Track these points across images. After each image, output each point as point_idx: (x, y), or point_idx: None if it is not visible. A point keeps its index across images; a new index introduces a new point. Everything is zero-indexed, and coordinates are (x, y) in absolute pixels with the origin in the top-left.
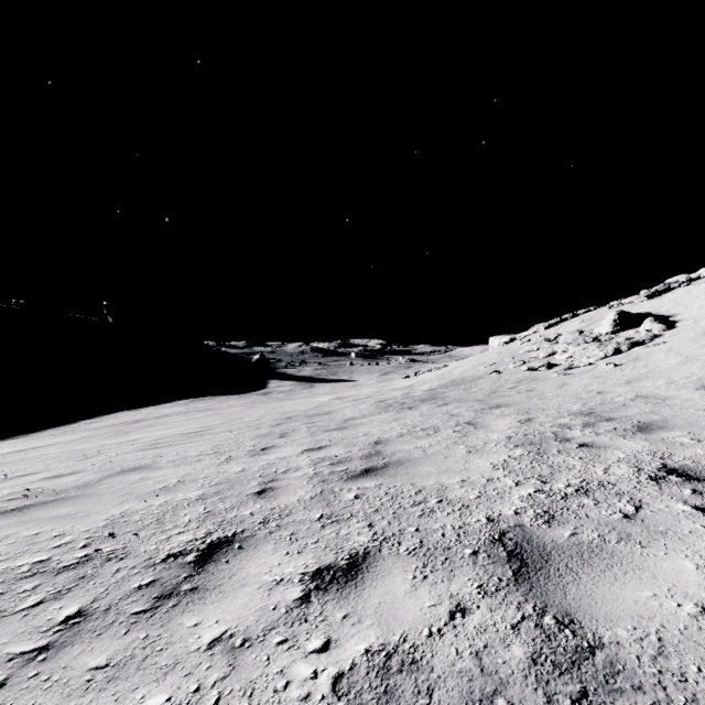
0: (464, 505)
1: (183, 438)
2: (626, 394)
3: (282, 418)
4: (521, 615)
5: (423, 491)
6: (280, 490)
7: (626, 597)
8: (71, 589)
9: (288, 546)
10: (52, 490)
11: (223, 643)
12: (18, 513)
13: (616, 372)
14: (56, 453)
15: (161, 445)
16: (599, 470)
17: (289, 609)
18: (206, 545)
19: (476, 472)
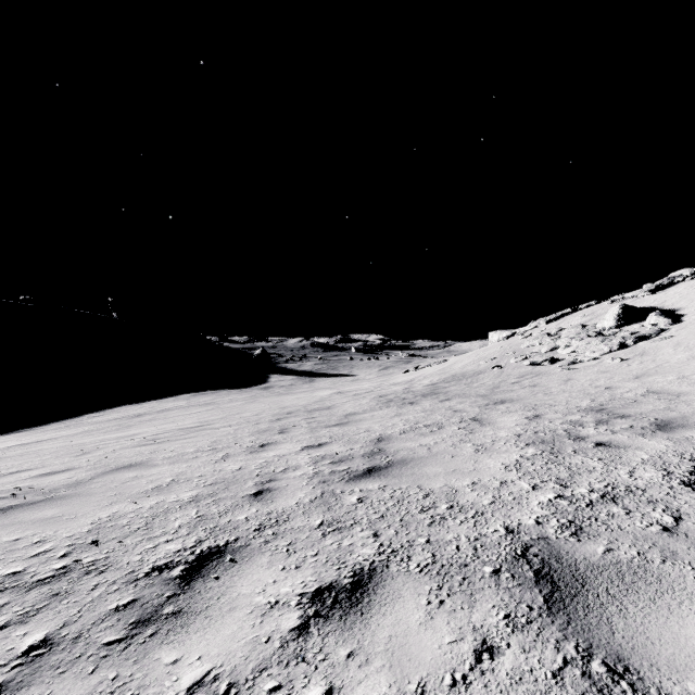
0: (478, 511)
1: (182, 434)
2: (636, 390)
3: (282, 412)
4: (562, 658)
5: (431, 495)
6: (278, 492)
7: (688, 637)
8: (40, 610)
9: (284, 560)
10: (41, 489)
11: (204, 689)
12: (2, 515)
13: (623, 367)
14: (55, 448)
15: (159, 441)
16: (624, 473)
17: (284, 643)
18: (195, 557)
19: (487, 473)
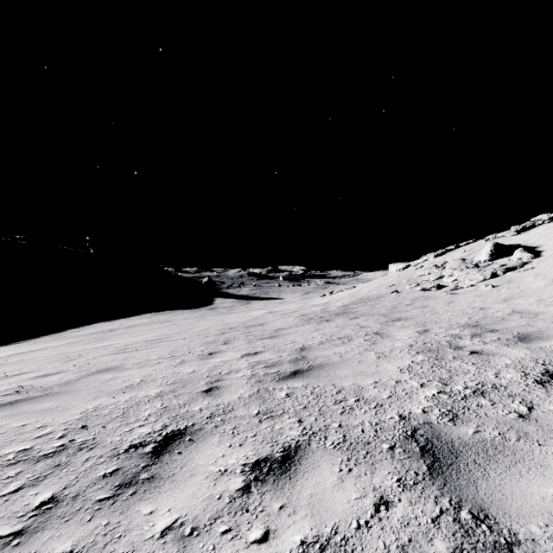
0: (378, 403)
1: (146, 345)
2: (504, 310)
3: (225, 328)
4: (439, 509)
5: (343, 391)
6: (224, 389)
7: (533, 494)
8: (46, 476)
9: (230, 439)
10: (39, 387)
11: (174, 532)
12: (10, 407)
13: (494, 292)
14: (47, 356)
15: (129, 350)
16: (491, 374)
17: (232, 499)
18: (162, 437)
19: (386, 374)
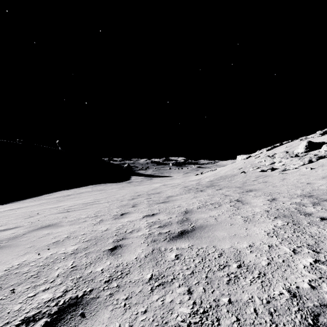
0: (260, 272)
1: (83, 206)
2: (326, 184)
3: (135, 195)
4: None
5: (223, 254)
6: (125, 248)
7: None
8: None
9: (121, 316)
10: None
11: None
12: None
13: (313, 172)
14: (19, 213)
15: (70, 210)
16: None
17: None
18: (57, 308)
19: (257, 238)
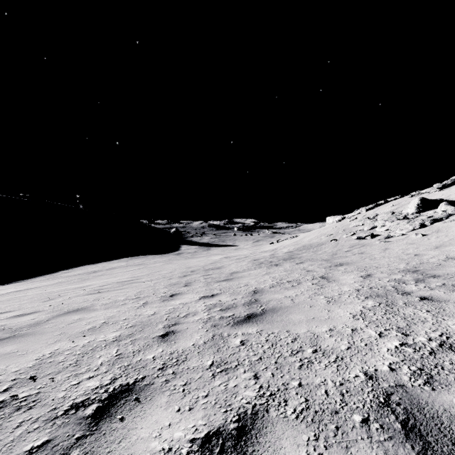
0: (338, 356)
1: (118, 286)
2: (438, 256)
3: (188, 271)
4: None
5: (298, 339)
6: (180, 334)
7: None
8: None
9: (180, 400)
10: (9, 328)
11: None
12: None
13: (424, 240)
14: (32, 295)
15: (102, 291)
16: (452, 324)
17: None
18: (108, 394)
19: (339, 321)
